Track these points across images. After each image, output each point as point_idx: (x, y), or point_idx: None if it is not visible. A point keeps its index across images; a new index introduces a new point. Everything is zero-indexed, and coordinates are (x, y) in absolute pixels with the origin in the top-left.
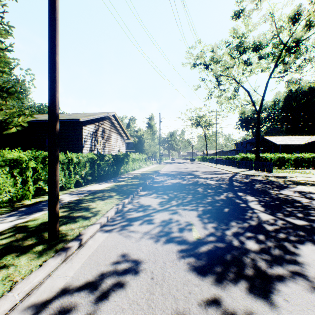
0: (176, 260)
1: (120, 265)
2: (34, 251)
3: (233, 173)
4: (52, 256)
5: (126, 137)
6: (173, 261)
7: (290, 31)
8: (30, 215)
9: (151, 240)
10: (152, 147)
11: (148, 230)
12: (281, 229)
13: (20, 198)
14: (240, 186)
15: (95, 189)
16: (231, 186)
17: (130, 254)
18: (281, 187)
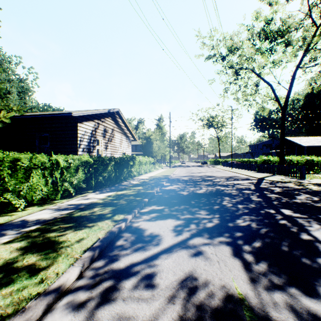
0: None
1: None
2: None
3: (257, 179)
4: None
5: (132, 138)
6: None
7: None
8: None
9: None
10: (162, 149)
11: (151, 311)
12: None
13: None
14: (278, 198)
15: (85, 202)
16: (264, 198)
17: None
18: None
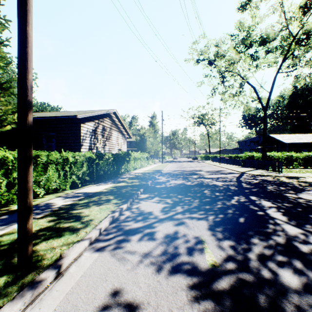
0: (188, 306)
1: None
2: None
3: (239, 173)
4: (13, 298)
5: (127, 135)
6: (184, 308)
7: (301, 21)
8: (10, 226)
9: (152, 267)
10: (154, 145)
11: (148, 249)
12: None
13: (5, 203)
14: (251, 188)
15: (91, 191)
16: (240, 188)
17: (122, 291)
18: (297, 189)
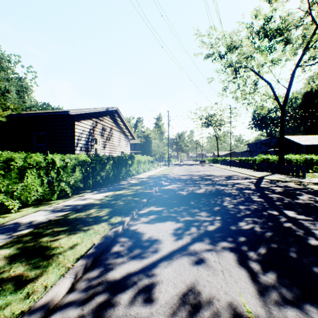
0: None
1: None
2: None
3: (256, 178)
4: None
5: (131, 137)
6: None
7: None
8: None
9: None
10: (160, 148)
11: None
12: None
13: None
14: (279, 198)
15: (82, 203)
16: (266, 198)
17: None
18: None
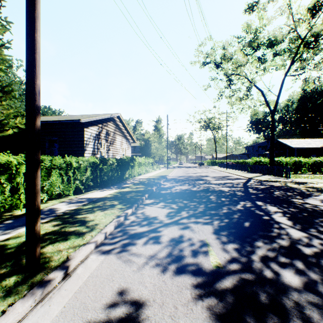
0: (192, 303)
1: (115, 309)
2: (2, 286)
3: (246, 179)
4: (24, 296)
5: (131, 140)
6: (188, 305)
7: (309, 24)
8: (15, 230)
9: (158, 268)
10: (159, 150)
11: (154, 251)
12: (322, 253)
13: (9, 208)
14: (258, 193)
15: (96, 197)
16: (246, 193)
17: (129, 290)
18: (304, 195)
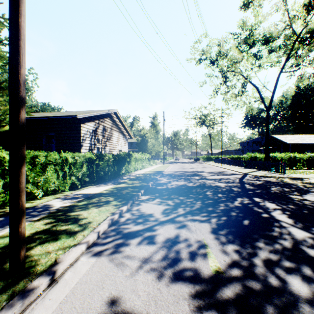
0: None
1: None
2: None
3: (242, 174)
4: (1, 308)
5: (128, 136)
6: None
7: (304, 20)
8: (4, 229)
9: (152, 273)
10: (156, 146)
11: (148, 253)
12: None
13: (1, 205)
14: (254, 189)
15: (91, 193)
16: (243, 189)
17: (120, 300)
18: (302, 191)
